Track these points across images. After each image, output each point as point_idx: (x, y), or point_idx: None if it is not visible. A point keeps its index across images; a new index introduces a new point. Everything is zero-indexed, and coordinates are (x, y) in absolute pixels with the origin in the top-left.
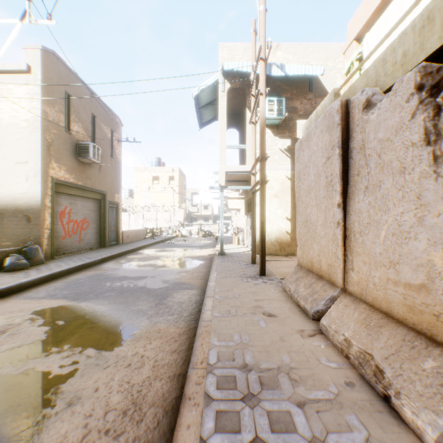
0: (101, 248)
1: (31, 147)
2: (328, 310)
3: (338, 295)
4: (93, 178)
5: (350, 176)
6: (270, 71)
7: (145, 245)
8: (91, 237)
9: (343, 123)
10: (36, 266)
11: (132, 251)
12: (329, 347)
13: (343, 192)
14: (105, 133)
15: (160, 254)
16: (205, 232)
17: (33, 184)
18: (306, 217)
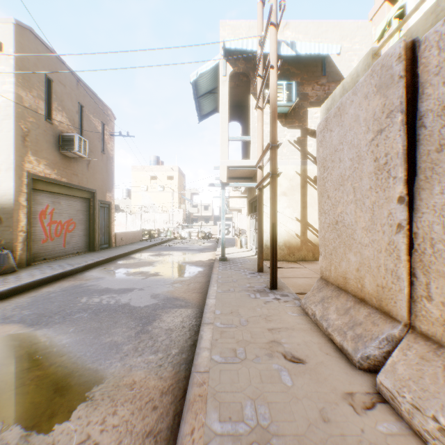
0: (90, 252)
1: (2, 137)
2: (388, 359)
3: (400, 335)
4: (80, 175)
5: (421, 155)
6: (279, 50)
7: (139, 248)
8: (79, 239)
9: (407, 76)
10: (4, 275)
11: (124, 255)
12: (408, 439)
13: (407, 179)
14: (95, 126)
15: (154, 259)
16: (205, 233)
17: (5, 179)
18: (335, 218)
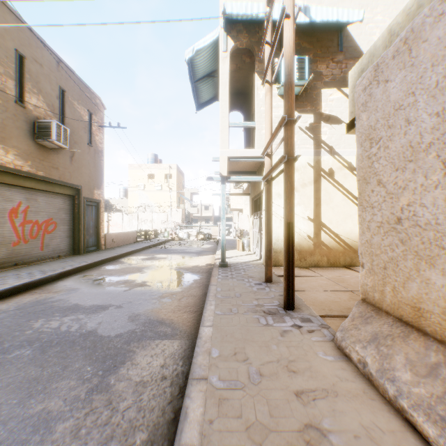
0: (74, 255)
1: None
2: None
3: None
4: (61, 169)
5: None
6: None
7: (130, 251)
8: (61, 241)
9: None
10: None
11: (112, 259)
12: None
13: None
14: (80, 115)
15: (145, 263)
16: (204, 234)
17: None
18: (394, 213)
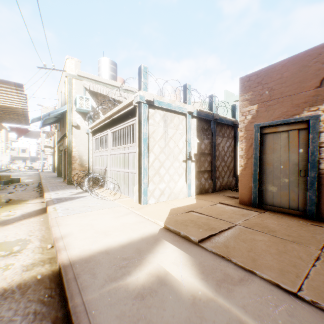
0: None
1: None
2: None
3: None
4: None
5: None
6: None
7: None
8: None
9: None
10: None
11: None
12: None
13: None
14: None
15: (14, 173)
16: (29, 167)
17: None
18: None
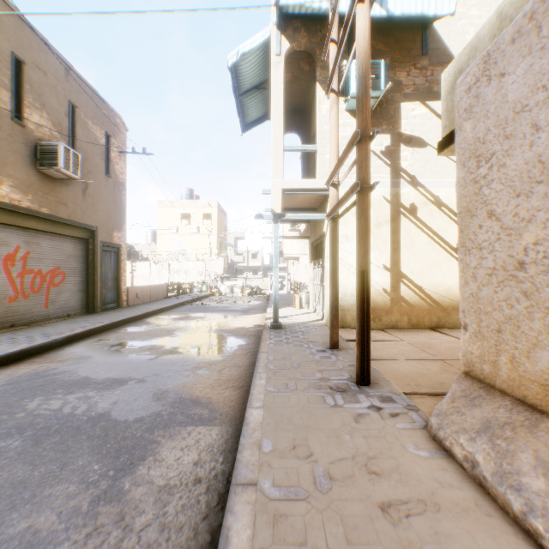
0: (88, 314)
1: None
2: None
3: None
4: (71, 205)
5: None
6: None
7: (159, 309)
8: (71, 297)
9: None
10: None
11: (135, 319)
12: None
13: None
14: (95, 137)
15: (177, 324)
16: (252, 288)
17: None
18: (513, 255)
